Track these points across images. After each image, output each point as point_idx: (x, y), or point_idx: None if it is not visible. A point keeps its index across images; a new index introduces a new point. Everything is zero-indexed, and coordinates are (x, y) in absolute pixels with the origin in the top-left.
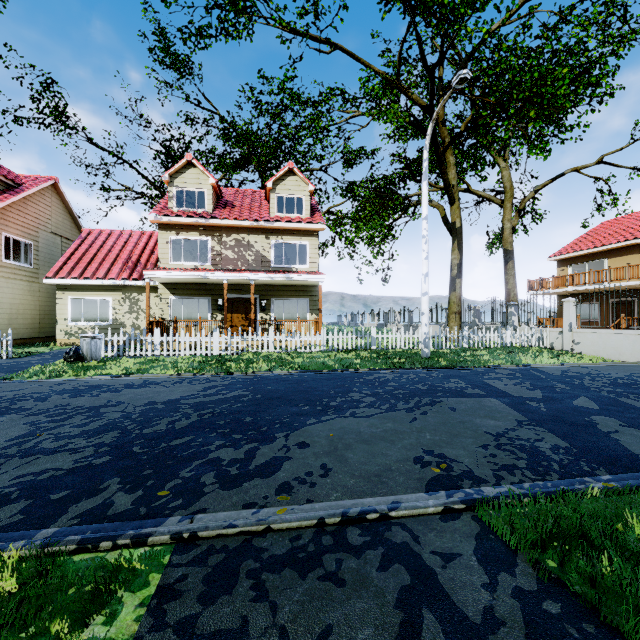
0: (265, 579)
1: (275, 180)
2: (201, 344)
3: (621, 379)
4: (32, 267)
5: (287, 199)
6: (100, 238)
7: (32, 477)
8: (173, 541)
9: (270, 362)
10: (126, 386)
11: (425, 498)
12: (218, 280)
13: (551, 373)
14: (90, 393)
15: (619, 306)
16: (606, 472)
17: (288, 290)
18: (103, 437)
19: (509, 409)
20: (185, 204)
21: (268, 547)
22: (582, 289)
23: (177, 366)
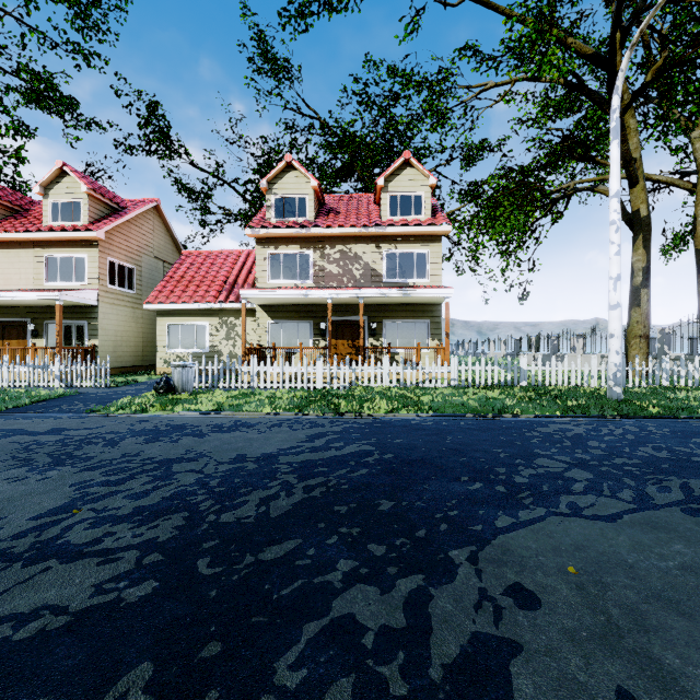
0: None
1: (387, 176)
2: (302, 375)
3: None
4: (135, 293)
5: (402, 198)
6: (198, 260)
7: (8, 630)
8: None
9: (389, 400)
10: (213, 428)
11: None
12: (321, 299)
13: None
14: (169, 437)
15: None
16: None
17: (403, 310)
18: (159, 526)
19: None
20: (284, 213)
21: None
22: None
23: (275, 402)
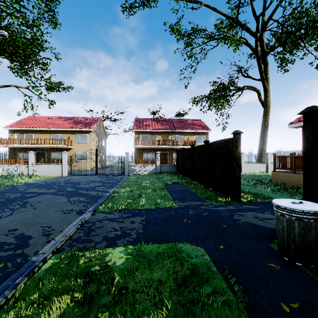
0: (92, 235)
1: None
2: None
3: (66, 181)
4: None
5: None
6: None
7: None
8: (52, 254)
9: None
10: None
11: (83, 216)
12: None
13: (42, 183)
14: None
15: (39, 154)
16: (99, 199)
17: None
18: None
19: (57, 196)
20: None
21: (79, 236)
22: (26, 146)
23: None
